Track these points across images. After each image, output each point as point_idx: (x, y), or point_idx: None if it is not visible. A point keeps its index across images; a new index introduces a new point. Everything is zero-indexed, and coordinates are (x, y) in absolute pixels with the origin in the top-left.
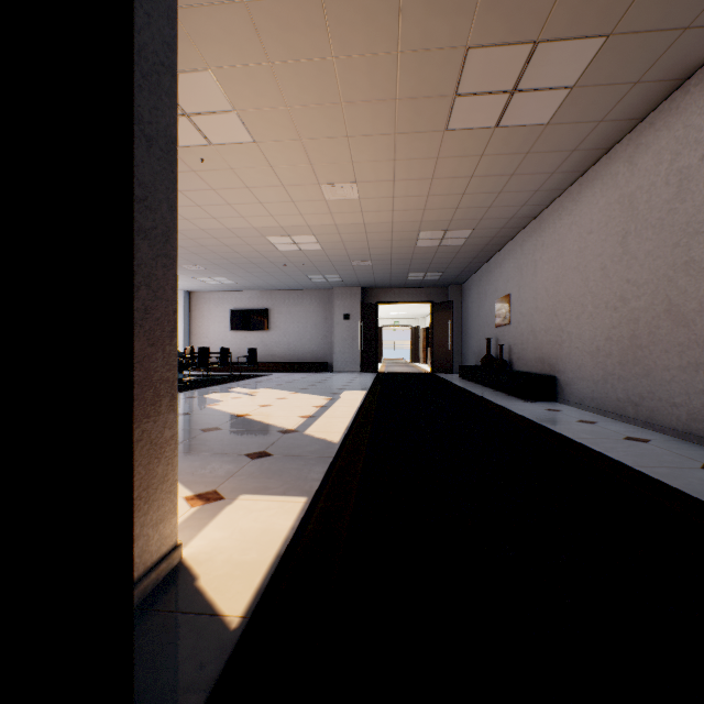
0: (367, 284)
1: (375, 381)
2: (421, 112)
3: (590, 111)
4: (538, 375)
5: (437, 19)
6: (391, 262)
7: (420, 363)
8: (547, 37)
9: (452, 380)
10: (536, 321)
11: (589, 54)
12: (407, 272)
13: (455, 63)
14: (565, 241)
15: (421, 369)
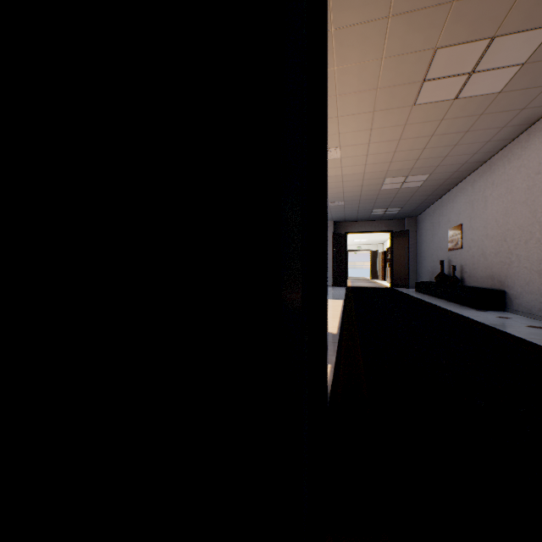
0: (338, 219)
1: (347, 293)
2: (395, 95)
3: (538, 79)
4: (488, 289)
5: (414, 33)
6: (359, 202)
7: (378, 280)
8: (502, 33)
9: (409, 293)
10: (486, 246)
11: (538, 39)
12: (371, 208)
13: (426, 59)
14: (514, 180)
15: (381, 284)
